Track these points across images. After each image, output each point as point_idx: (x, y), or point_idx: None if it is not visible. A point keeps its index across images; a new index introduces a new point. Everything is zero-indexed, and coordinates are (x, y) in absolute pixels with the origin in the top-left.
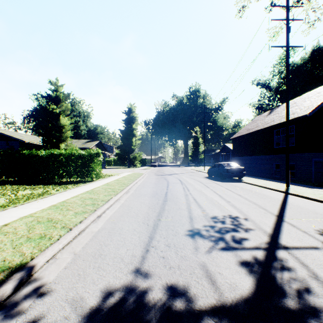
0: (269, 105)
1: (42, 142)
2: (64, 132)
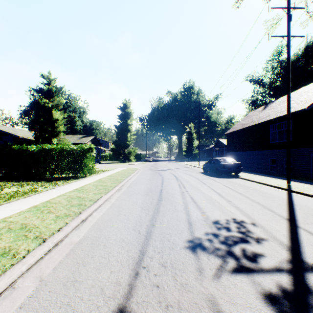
0: (262, 101)
1: (34, 136)
2: (57, 127)
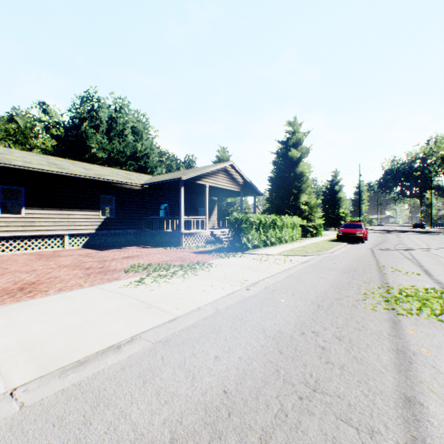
0: None
1: None
2: None
